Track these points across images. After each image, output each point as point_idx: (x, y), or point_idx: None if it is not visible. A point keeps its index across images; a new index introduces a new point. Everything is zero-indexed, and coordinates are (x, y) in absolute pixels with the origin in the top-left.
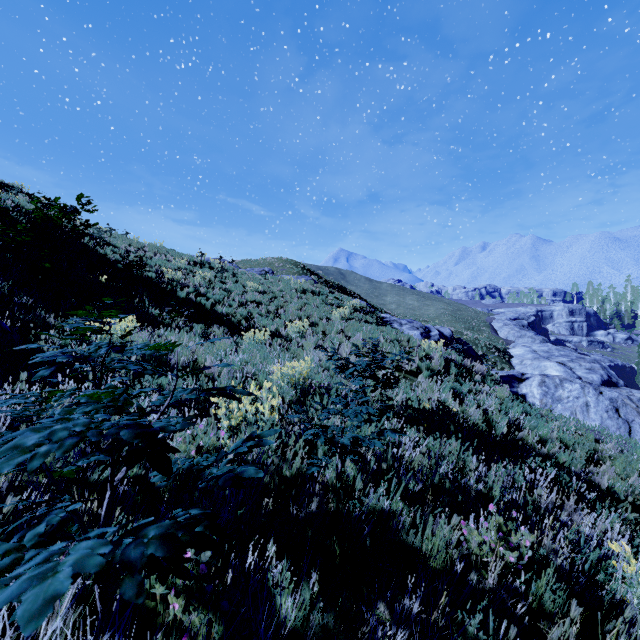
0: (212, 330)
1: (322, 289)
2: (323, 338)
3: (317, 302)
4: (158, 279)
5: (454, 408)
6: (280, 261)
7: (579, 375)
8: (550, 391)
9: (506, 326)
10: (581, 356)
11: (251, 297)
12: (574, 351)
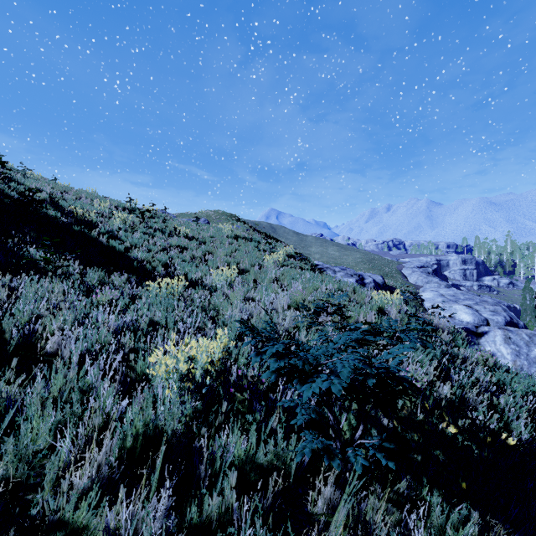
0: (114, 279)
1: (254, 236)
2: (254, 288)
3: (249, 248)
4: (63, 219)
5: (511, 440)
6: (217, 214)
7: (485, 317)
8: (522, 350)
9: (415, 273)
10: (484, 299)
11: (176, 242)
12: (476, 295)
